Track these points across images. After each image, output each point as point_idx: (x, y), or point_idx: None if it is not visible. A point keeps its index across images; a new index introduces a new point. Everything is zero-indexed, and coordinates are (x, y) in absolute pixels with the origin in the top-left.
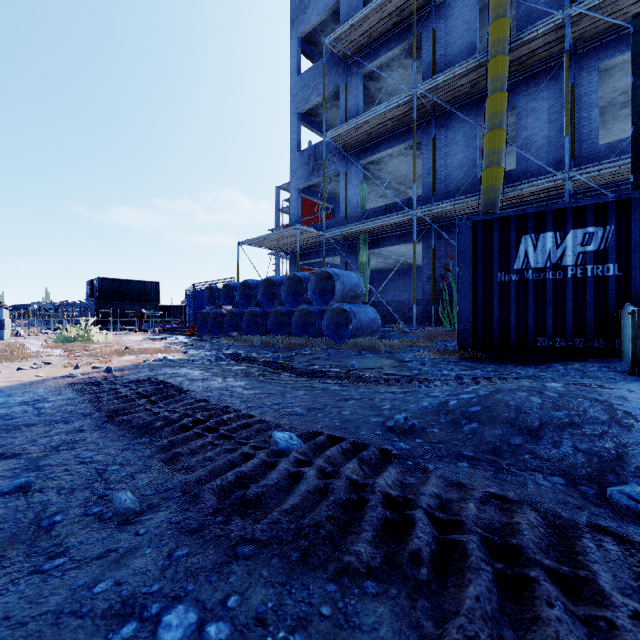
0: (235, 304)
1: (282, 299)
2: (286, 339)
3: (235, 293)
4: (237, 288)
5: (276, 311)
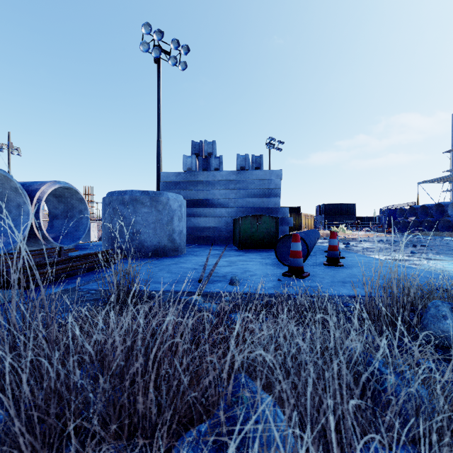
0: (416, 217)
1: (448, 214)
2: (449, 233)
3: (416, 211)
4: (418, 209)
5: (444, 220)
